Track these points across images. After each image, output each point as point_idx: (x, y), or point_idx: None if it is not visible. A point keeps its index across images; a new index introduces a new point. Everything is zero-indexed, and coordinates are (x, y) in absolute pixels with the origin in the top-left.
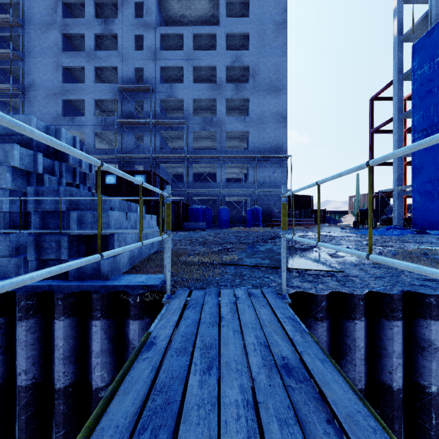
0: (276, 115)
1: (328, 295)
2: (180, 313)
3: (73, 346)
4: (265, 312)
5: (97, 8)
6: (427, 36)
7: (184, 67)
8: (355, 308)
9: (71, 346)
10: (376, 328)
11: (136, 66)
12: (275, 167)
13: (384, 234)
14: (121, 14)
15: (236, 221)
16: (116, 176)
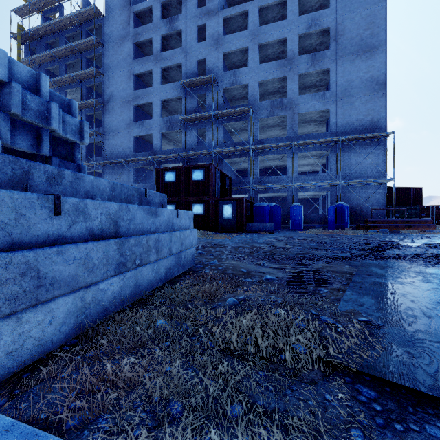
0: (368, 82)
1: None
2: None
3: None
4: None
5: (164, 11)
6: None
7: (248, 48)
8: None
9: None
10: None
11: (198, 58)
12: (367, 150)
13: None
14: (185, 8)
15: (313, 221)
16: (175, 173)
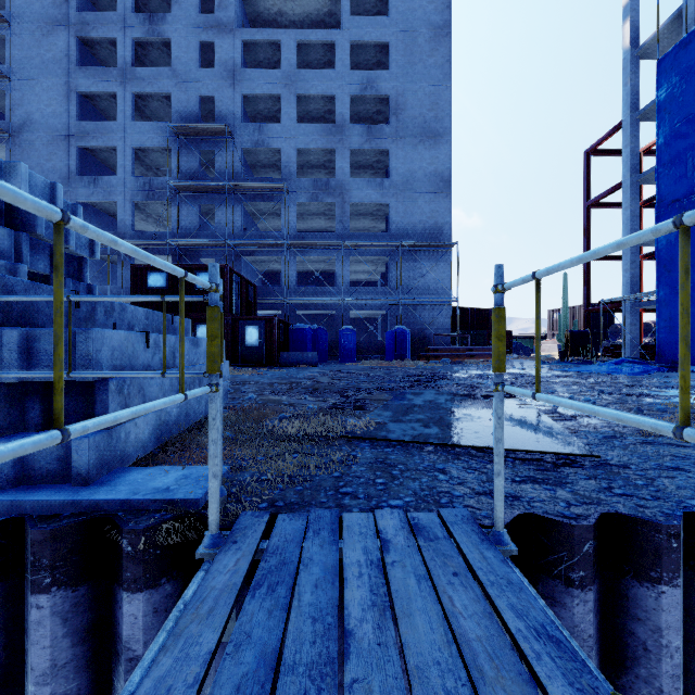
0: (432, 177)
1: (595, 525)
2: (232, 608)
3: None
4: (468, 604)
5: None
6: (682, 46)
7: (282, 96)
8: (660, 556)
9: None
10: None
11: (202, 93)
12: (431, 261)
13: (617, 373)
14: (178, 6)
15: (369, 350)
16: (165, 275)
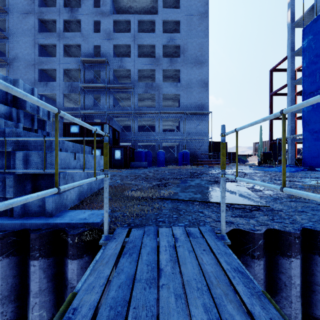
0: (200, 82)
1: (264, 233)
2: (115, 261)
3: (13, 285)
4: (208, 260)
5: (65, 0)
6: (314, 22)
7: (131, 45)
8: (291, 246)
9: (10, 285)
10: (309, 264)
11: (94, 44)
12: (199, 120)
13: None
14: (84, 4)
15: (170, 161)
16: (78, 127)
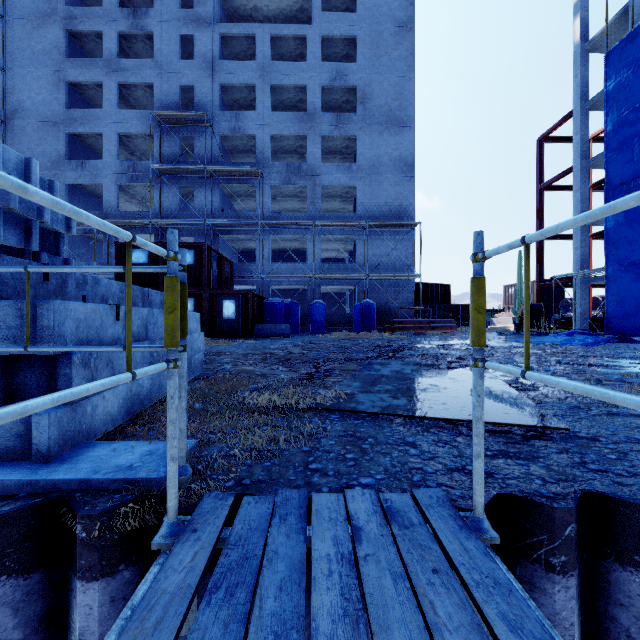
0: (397, 162)
1: (576, 506)
2: (183, 618)
3: None
4: (452, 612)
5: None
6: (629, 40)
7: (257, 86)
8: None
9: None
10: None
11: (182, 83)
12: (396, 240)
13: (570, 344)
14: (160, 1)
15: (338, 322)
16: (147, 252)
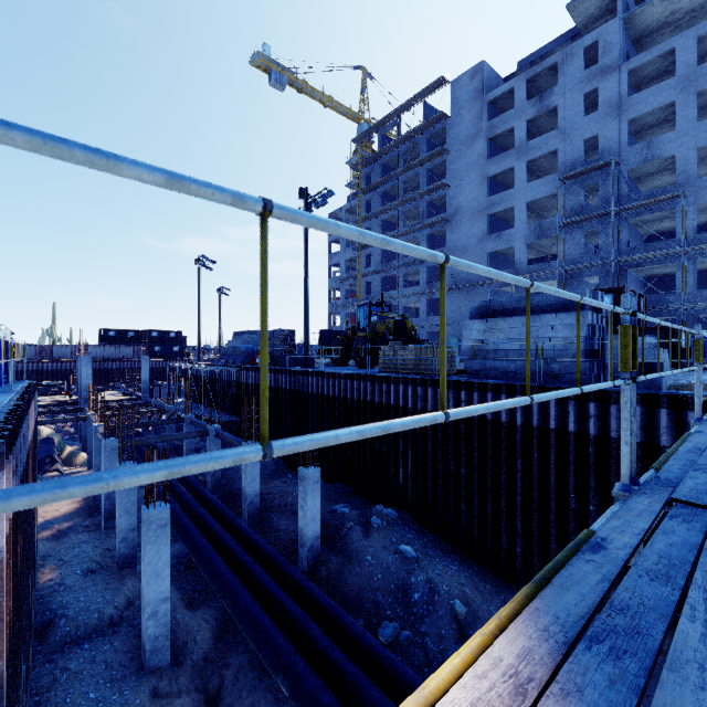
0: None
1: None
2: None
3: (644, 422)
4: None
5: (527, 85)
6: None
7: (676, 103)
8: None
9: (643, 422)
10: None
11: (585, 137)
12: None
13: None
14: (563, 76)
15: None
16: None
